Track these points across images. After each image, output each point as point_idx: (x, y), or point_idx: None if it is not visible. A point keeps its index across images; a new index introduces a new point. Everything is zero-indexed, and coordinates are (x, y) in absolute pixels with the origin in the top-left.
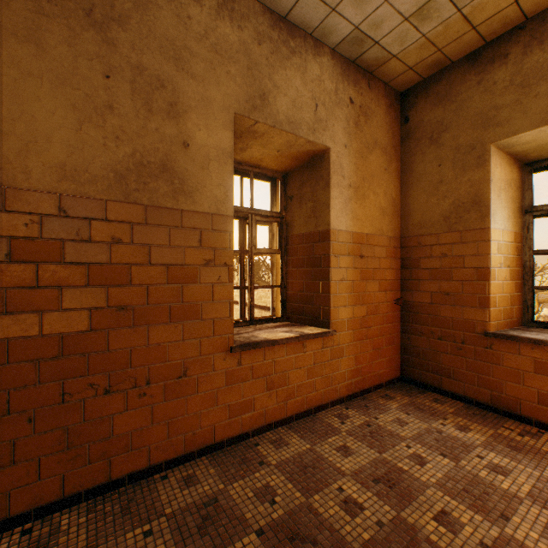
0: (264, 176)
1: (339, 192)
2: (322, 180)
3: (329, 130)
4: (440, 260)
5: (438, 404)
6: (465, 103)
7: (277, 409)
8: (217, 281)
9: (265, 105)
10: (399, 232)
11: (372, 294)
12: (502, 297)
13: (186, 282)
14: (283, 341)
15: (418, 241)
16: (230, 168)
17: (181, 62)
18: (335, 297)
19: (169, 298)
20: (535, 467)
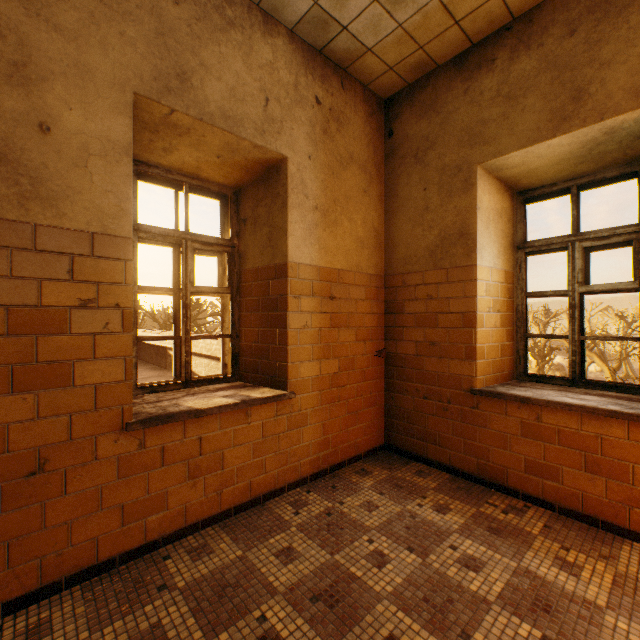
0: (210, 192)
1: (301, 215)
2: (279, 198)
3: (286, 134)
4: (426, 303)
5: (421, 478)
6: (451, 115)
7: (206, 503)
8: (104, 330)
9: (187, 89)
10: (383, 269)
11: (346, 344)
12: (491, 347)
13: (44, 331)
14: (214, 410)
15: (403, 281)
16: (127, 169)
17: (36, 3)
18: (294, 349)
19: (12, 356)
20: (513, 556)
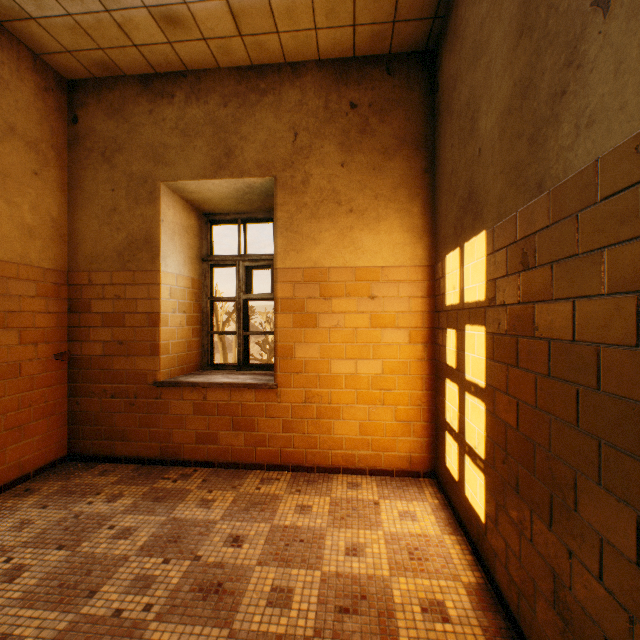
0: None
1: None
2: None
3: None
4: (115, 303)
5: (104, 477)
6: (139, 128)
7: None
8: None
9: None
10: (66, 264)
11: (4, 348)
12: (177, 343)
13: None
14: None
15: (90, 279)
16: None
17: None
18: None
19: None
20: (168, 512)
